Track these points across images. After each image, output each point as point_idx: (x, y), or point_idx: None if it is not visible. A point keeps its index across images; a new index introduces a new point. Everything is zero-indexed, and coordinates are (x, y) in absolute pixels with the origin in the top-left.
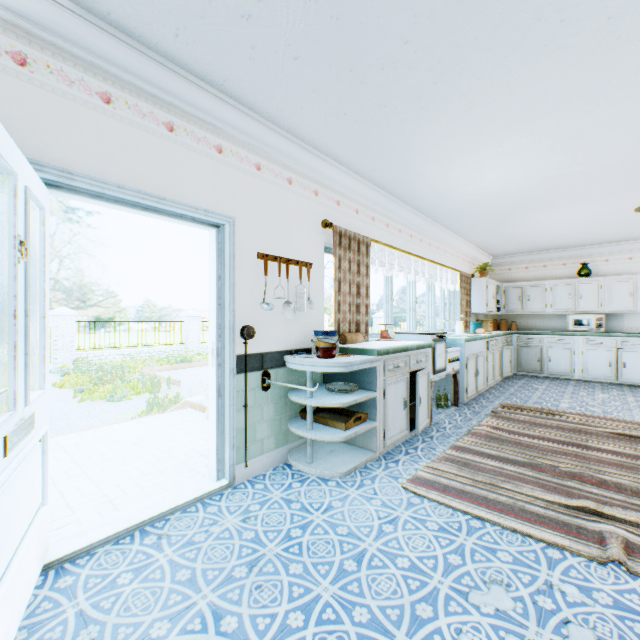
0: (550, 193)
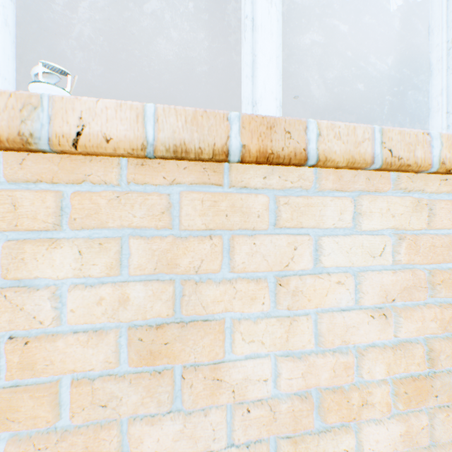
0: None
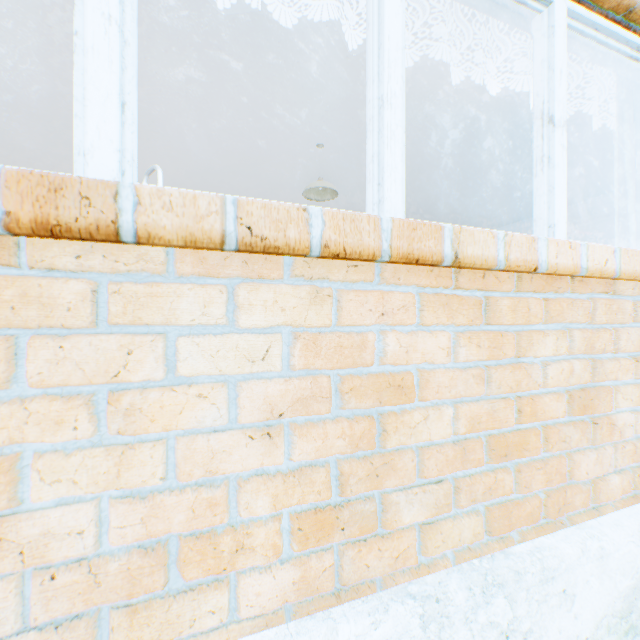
0: (264, 72)
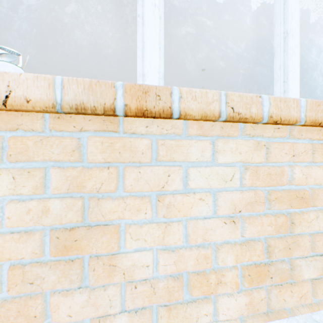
0: (179, 34)
